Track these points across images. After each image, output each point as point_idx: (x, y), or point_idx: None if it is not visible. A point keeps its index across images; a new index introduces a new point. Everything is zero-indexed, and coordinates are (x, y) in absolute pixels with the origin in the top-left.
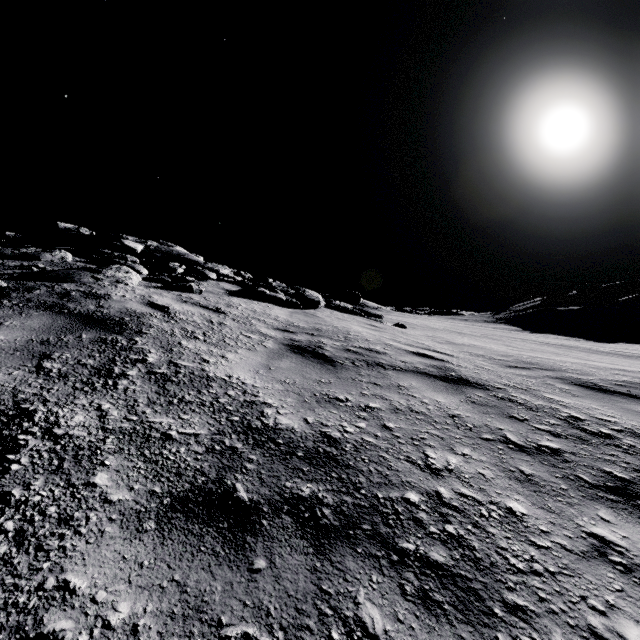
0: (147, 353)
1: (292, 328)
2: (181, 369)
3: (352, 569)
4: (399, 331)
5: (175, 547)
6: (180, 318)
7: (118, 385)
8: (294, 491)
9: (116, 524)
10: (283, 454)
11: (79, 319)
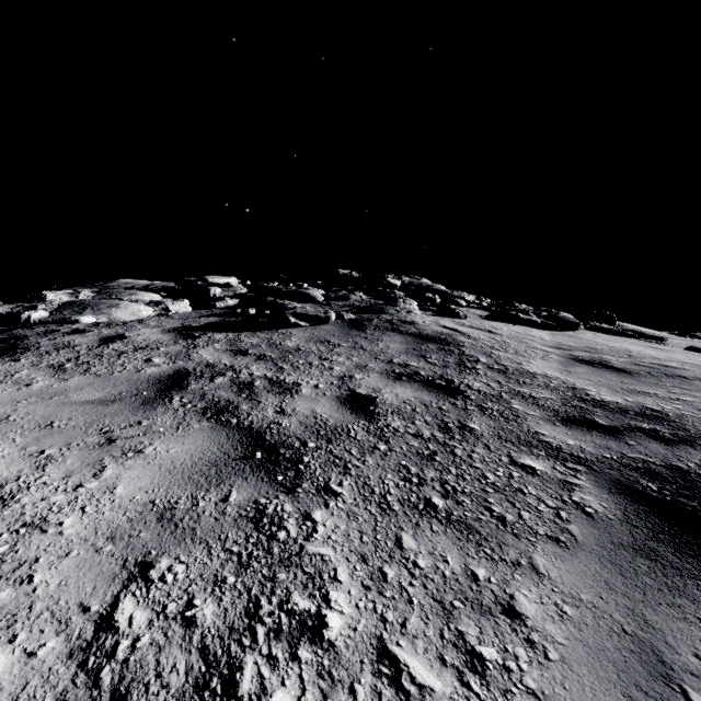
0: (477, 357)
1: (564, 347)
2: (508, 367)
3: (694, 453)
4: (695, 354)
5: (578, 432)
6: (474, 337)
7: (479, 372)
8: (637, 425)
9: (541, 421)
10: (618, 412)
11: (416, 337)
